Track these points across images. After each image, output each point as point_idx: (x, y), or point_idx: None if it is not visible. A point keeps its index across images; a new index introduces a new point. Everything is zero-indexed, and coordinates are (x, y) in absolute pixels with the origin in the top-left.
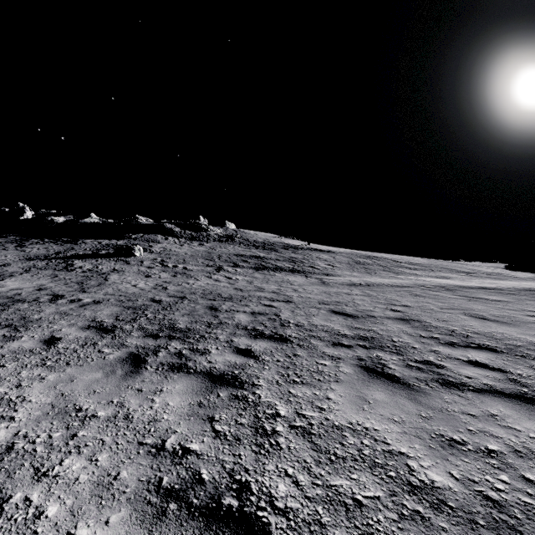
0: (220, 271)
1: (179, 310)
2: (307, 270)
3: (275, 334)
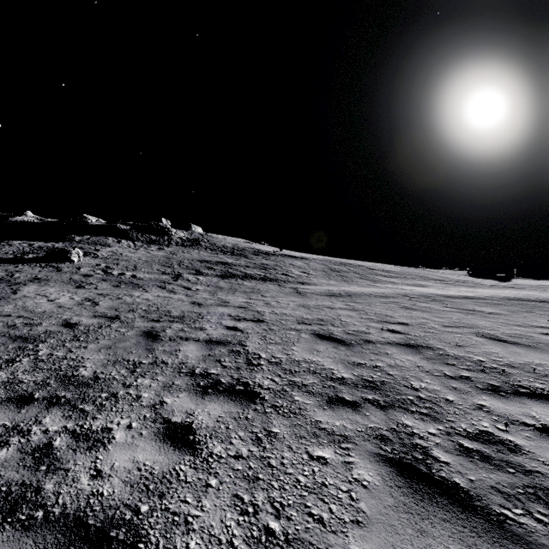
0: (178, 279)
1: (97, 340)
2: (280, 278)
3: (237, 384)
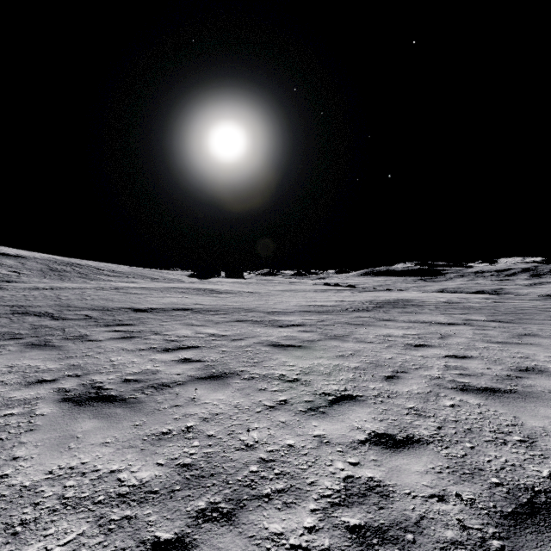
0: None
1: None
2: None
3: None
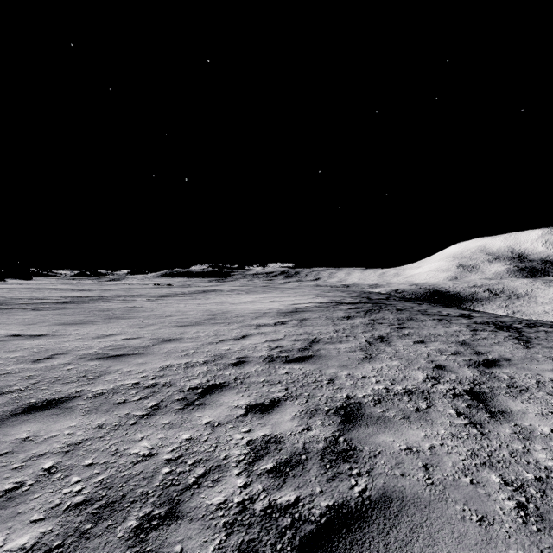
0: None
1: None
2: None
3: None
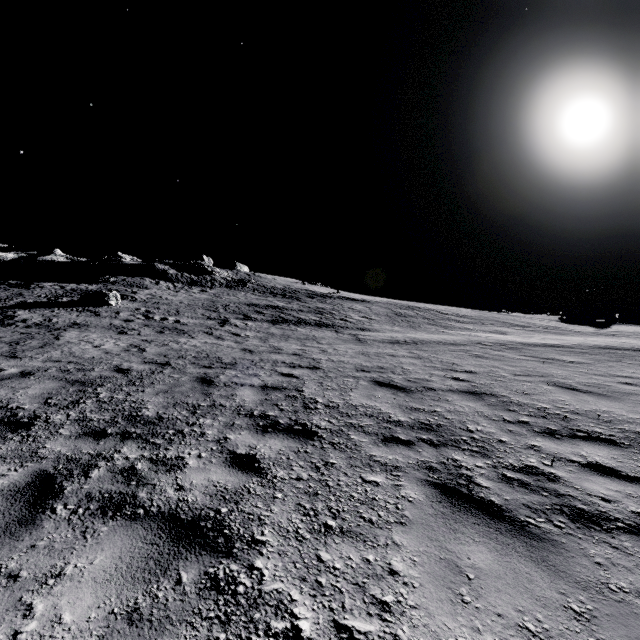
0: (225, 325)
1: (153, 385)
2: (337, 324)
3: (295, 424)
